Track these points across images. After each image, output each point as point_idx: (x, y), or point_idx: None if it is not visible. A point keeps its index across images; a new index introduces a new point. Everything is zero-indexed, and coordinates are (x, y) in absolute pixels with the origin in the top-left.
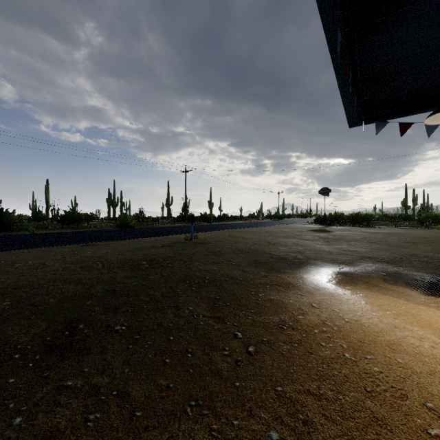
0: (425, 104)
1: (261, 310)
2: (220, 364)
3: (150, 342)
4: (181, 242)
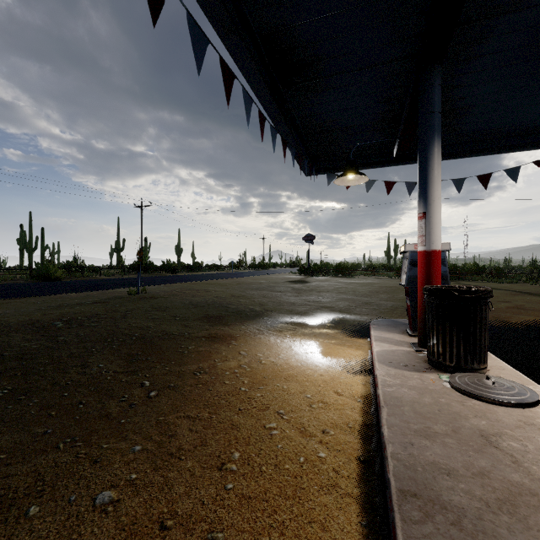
0: (366, 162)
1: (183, 361)
2: (112, 409)
3: (37, 400)
4: (121, 297)
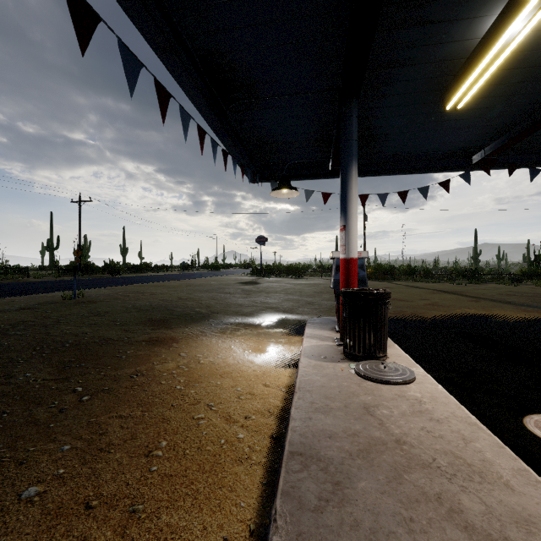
0: (306, 173)
1: (121, 365)
2: (40, 415)
3: None
4: (54, 302)
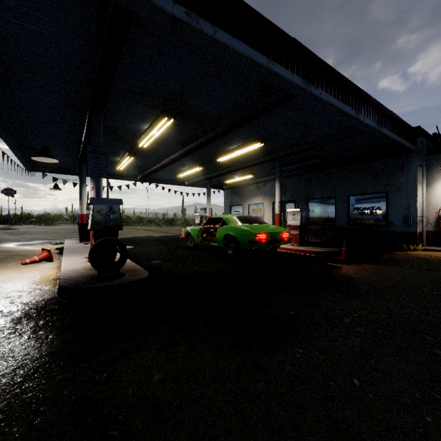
0: (63, 172)
1: None
2: None
3: None
4: None
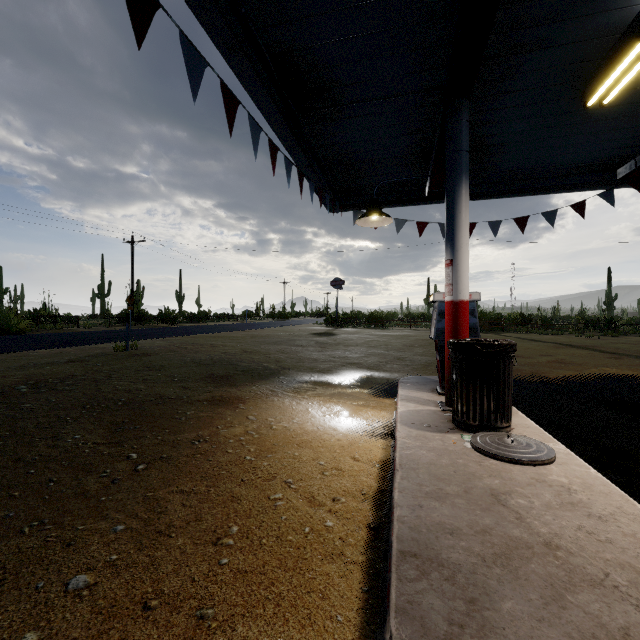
0: (396, 199)
1: (180, 428)
2: (90, 486)
3: None
4: (105, 354)
